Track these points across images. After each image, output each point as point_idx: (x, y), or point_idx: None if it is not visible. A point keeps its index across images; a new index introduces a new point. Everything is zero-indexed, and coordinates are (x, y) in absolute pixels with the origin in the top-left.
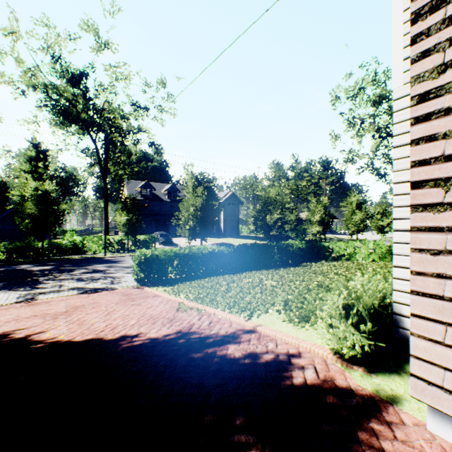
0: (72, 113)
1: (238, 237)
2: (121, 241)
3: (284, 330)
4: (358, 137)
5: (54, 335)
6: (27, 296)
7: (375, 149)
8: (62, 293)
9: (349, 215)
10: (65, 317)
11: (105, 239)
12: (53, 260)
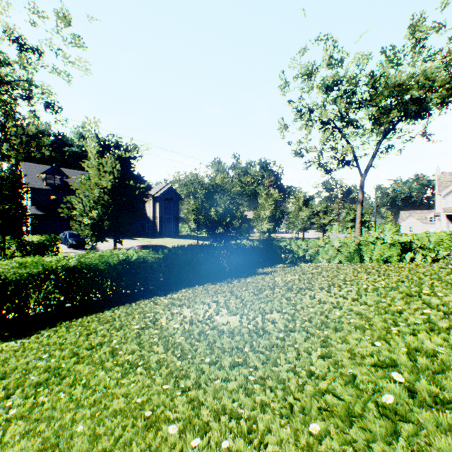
0: None
1: (177, 237)
2: None
3: None
4: (308, 127)
5: None
6: None
7: (325, 140)
8: None
9: (296, 212)
10: None
11: None
12: None
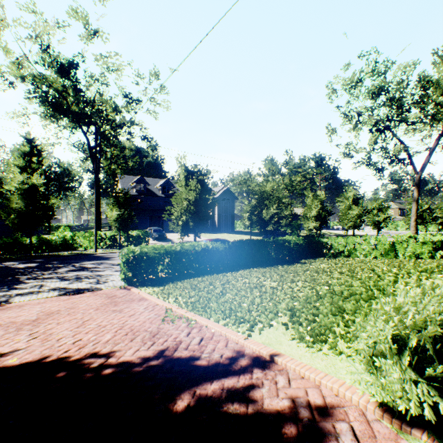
0: (62, 105)
1: (232, 233)
2: (113, 236)
3: (296, 354)
4: (355, 130)
5: (4, 358)
6: (1, 299)
7: (373, 142)
8: (41, 294)
9: (345, 210)
10: (31, 328)
11: (96, 234)
12: (41, 256)
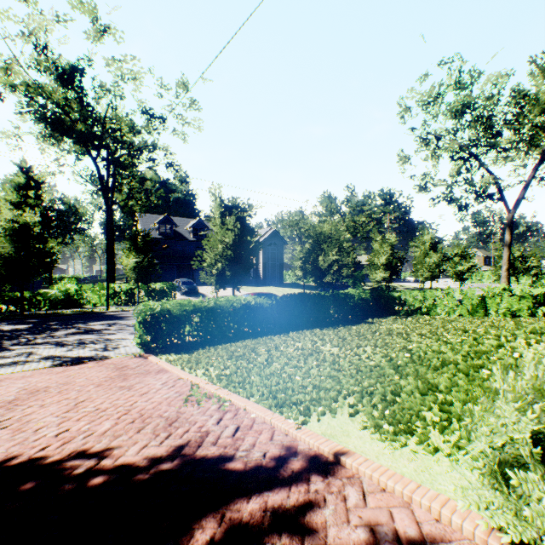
0: (64, 123)
1: (281, 286)
2: (130, 290)
3: (371, 451)
4: (434, 158)
5: None
6: None
7: (456, 173)
8: (28, 365)
9: (421, 258)
10: (3, 413)
11: (107, 287)
12: (35, 316)
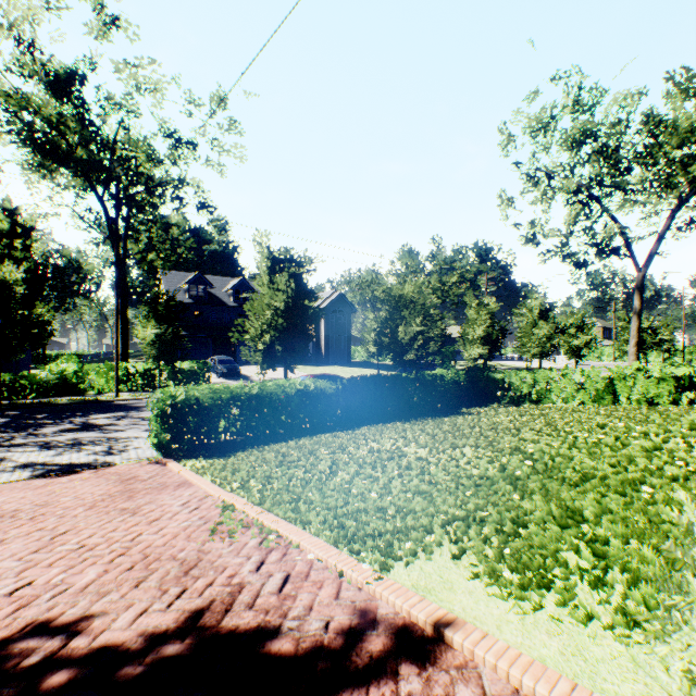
0: (59, 147)
1: (349, 365)
2: (149, 371)
3: (488, 617)
4: (544, 201)
5: None
6: None
7: (573, 220)
8: None
9: (528, 329)
10: None
11: (117, 368)
12: (17, 406)
